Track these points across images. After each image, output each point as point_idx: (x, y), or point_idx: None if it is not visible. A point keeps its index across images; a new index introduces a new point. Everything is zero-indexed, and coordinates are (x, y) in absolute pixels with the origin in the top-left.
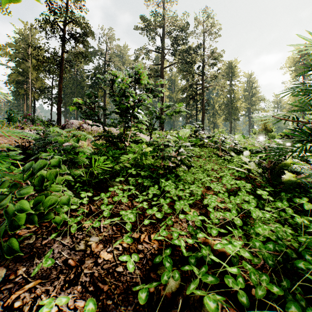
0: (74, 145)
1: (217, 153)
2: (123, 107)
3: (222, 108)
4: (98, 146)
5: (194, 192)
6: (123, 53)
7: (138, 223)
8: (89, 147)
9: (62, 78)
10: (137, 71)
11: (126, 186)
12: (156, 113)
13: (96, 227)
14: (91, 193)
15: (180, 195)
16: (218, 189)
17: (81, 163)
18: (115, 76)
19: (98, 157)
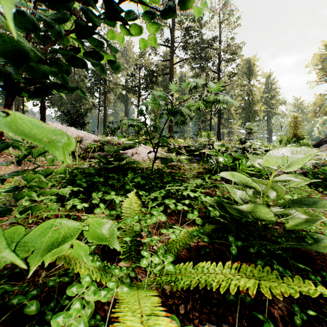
0: None
1: None
2: None
3: (238, 112)
4: None
5: None
6: (127, 50)
7: None
8: None
9: None
10: None
11: None
12: (167, 105)
13: None
14: None
15: None
16: None
17: None
18: None
19: None
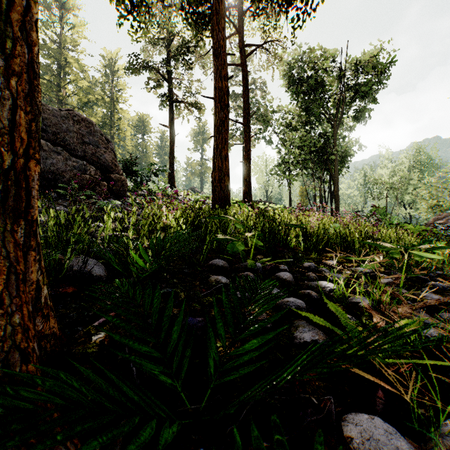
0: None
1: None
2: None
3: None
4: None
5: None
6: None
7: None
8: None
9: None
10: None
11: None
12: None
13: None
14: None
15: None
16: None
17: None
18: None
19: None
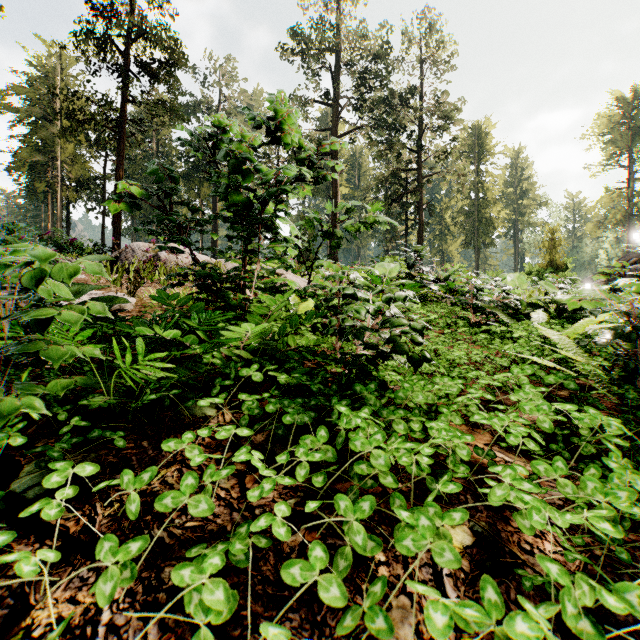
0: (49, 295)
1: (466, 317)
2: (236, 199)
3: (459, 222)
4: (169, 300)
5: (449, 455)
6: (253, 107)
7: (248, 608)
8: (98, 303)
9: (123, 156)
10: (274, 110)
11: (227, 430)
12: (322, 226)
13: (79, 629)
14: (95, 465)
15: (401, 463)
16: (520, 439)
17: (69, 356)
18: (223, 129)
19: (158, 332)
